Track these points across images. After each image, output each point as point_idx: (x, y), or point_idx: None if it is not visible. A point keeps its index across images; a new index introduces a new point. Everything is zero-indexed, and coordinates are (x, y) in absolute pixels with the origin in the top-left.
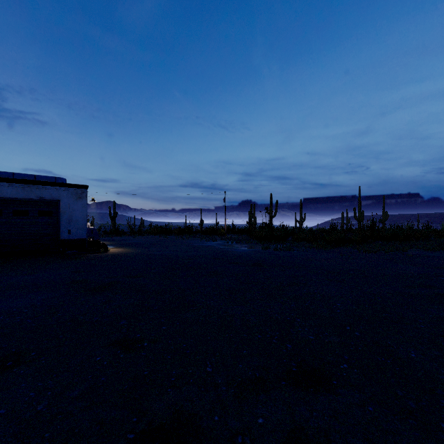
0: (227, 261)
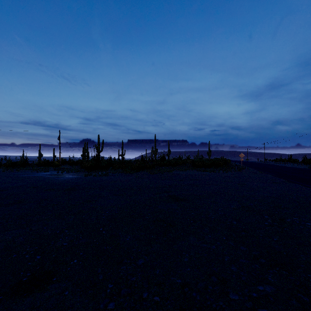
0: (43, 188)
